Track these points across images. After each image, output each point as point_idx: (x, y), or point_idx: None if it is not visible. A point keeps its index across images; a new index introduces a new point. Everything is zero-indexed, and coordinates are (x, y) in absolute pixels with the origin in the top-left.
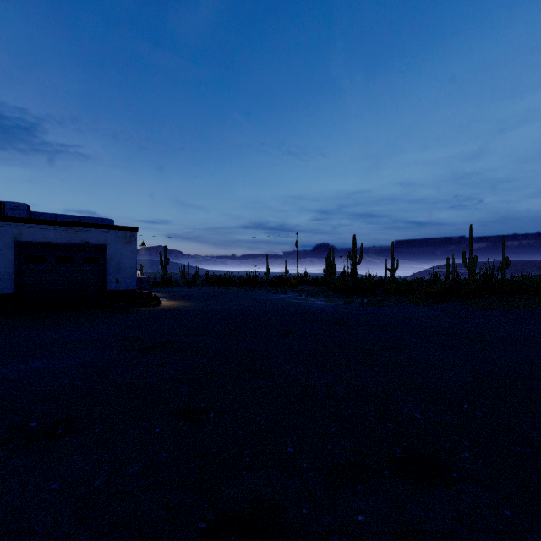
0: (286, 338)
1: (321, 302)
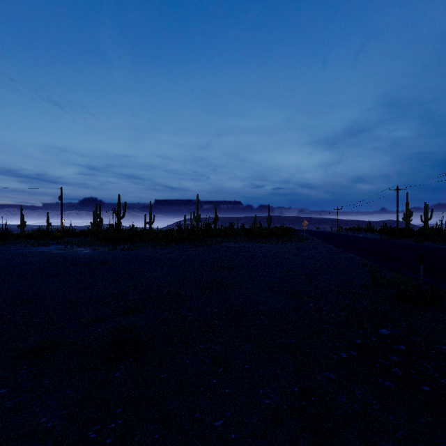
0: (54, 278)
1: (87, 250)
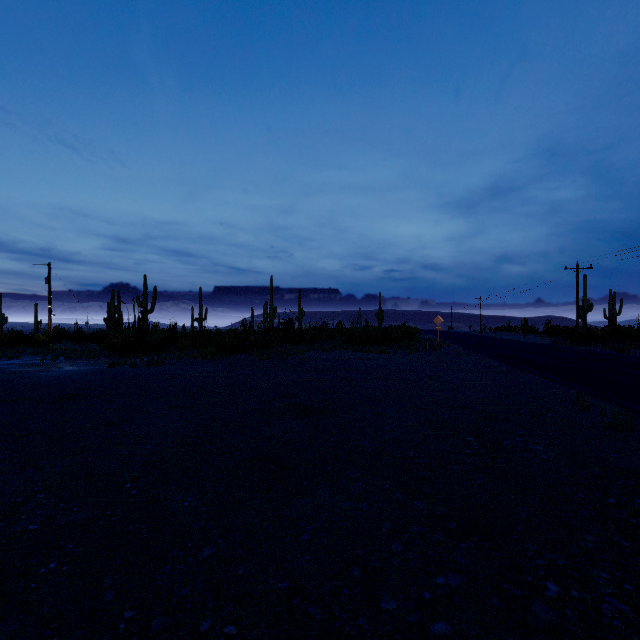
0: None
1: (74, 367)
